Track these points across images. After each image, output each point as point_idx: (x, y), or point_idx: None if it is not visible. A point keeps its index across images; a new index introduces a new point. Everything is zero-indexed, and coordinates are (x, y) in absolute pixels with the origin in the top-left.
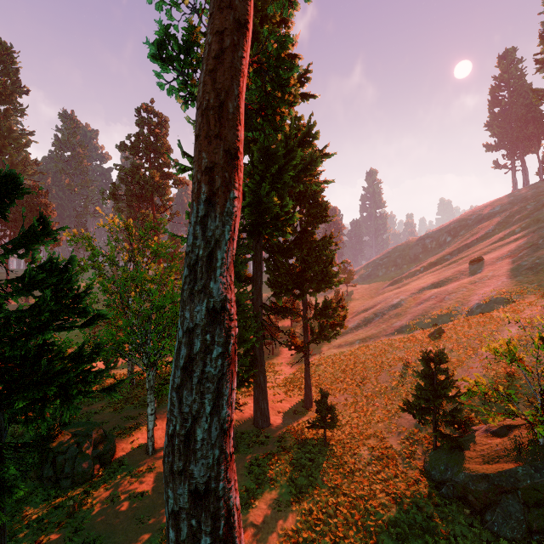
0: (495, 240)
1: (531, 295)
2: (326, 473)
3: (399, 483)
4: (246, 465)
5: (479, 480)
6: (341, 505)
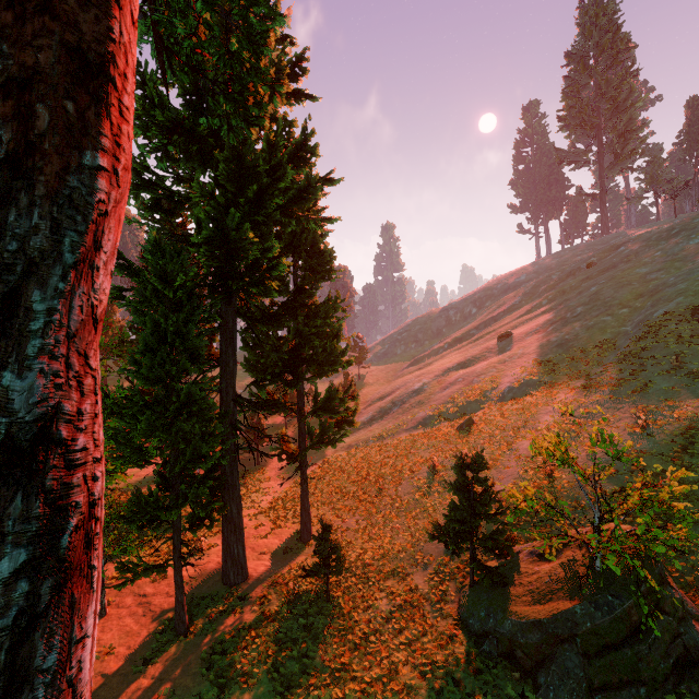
0: (523, 312)
1: (563, 376)
2: (329, 645)
3: (428, 644)
4: (203, 655)
5: (530, 629)
6: (349, 698)
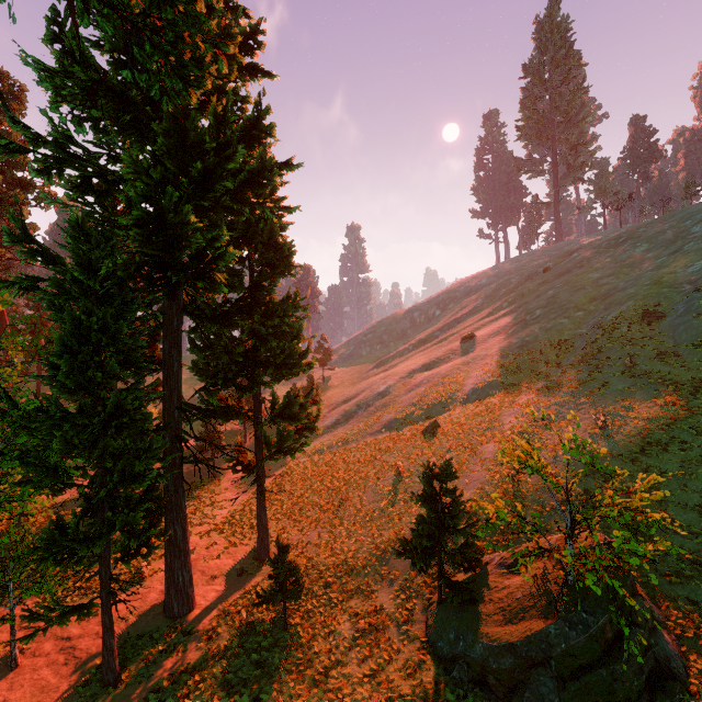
0: (485, 315)
1: (525, 377)
2: (285, 683)
3: (394, 674)
4: None
5: (503, 653)
6: None
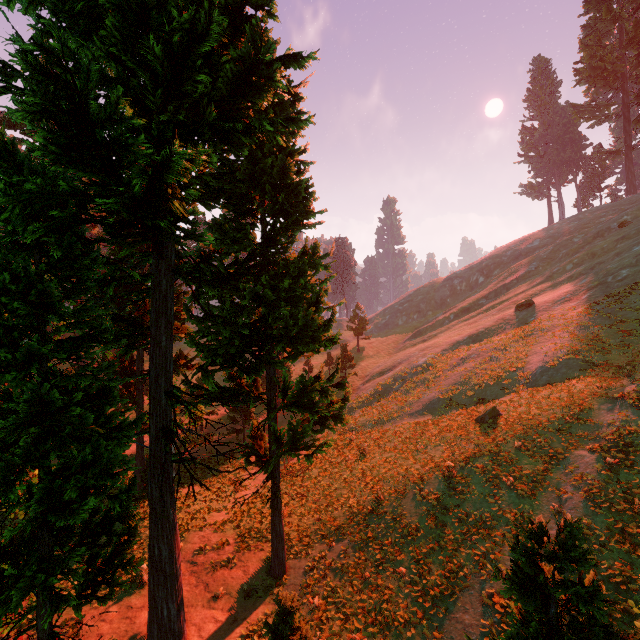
0: (542, 279)
1: (619, 355)
2: None
3: None
4: None
5: None
6: None
